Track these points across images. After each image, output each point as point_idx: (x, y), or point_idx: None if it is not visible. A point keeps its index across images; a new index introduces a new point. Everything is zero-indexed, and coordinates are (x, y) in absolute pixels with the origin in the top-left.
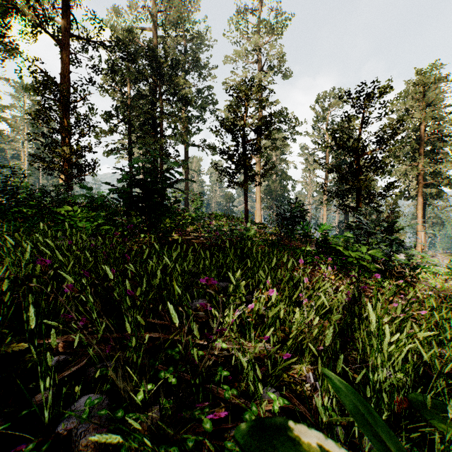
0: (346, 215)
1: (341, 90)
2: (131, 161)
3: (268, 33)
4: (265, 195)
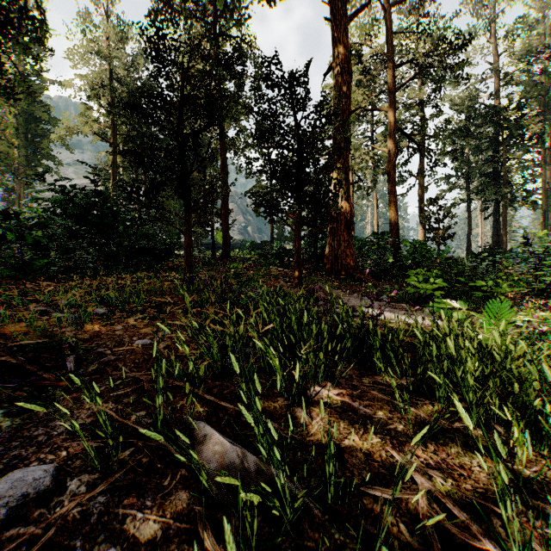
0: None
1: None
2: (469, 211)
3: None
4: None
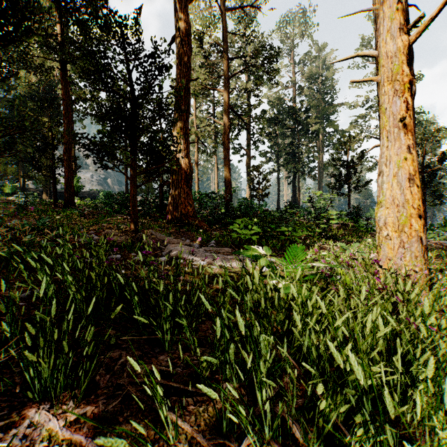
0: None
1: None
2: (278, 178)
3: None
4: None
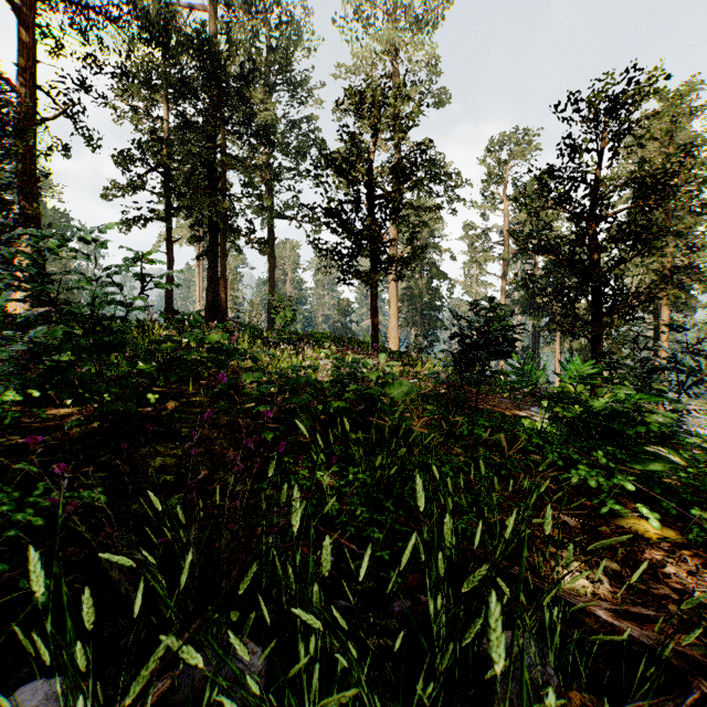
0: (535, 336)
1: (529, 129)
2: (169, 241)
3: (411, 24)
4: (404, 305)
